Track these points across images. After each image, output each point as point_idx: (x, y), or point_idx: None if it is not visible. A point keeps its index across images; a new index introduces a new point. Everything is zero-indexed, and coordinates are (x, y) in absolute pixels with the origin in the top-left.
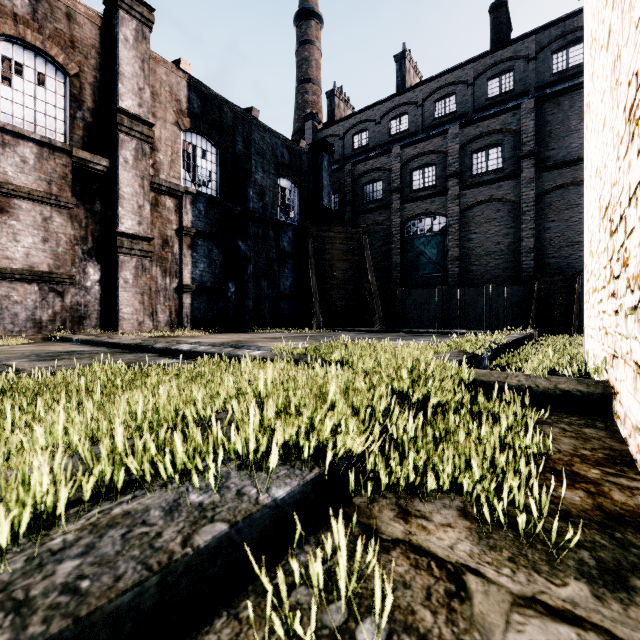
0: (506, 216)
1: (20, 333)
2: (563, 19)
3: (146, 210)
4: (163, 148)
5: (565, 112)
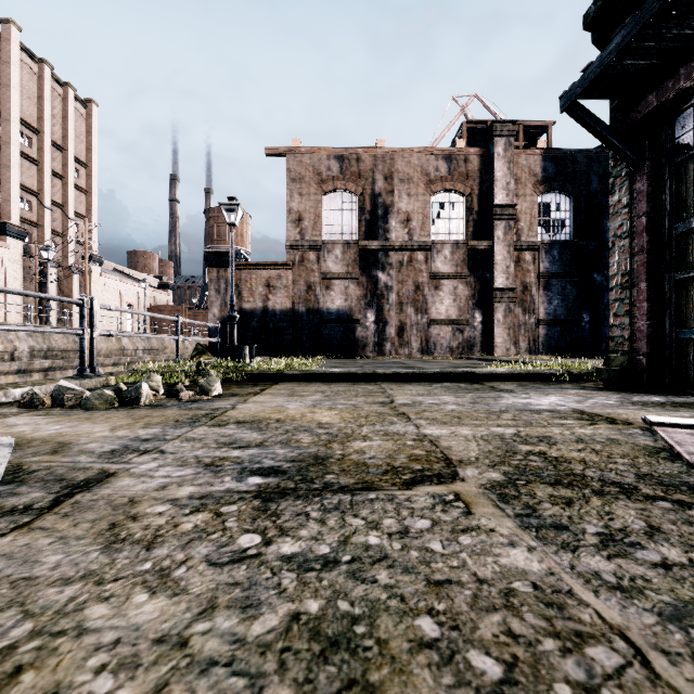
0: None
1: (443, 354)
2: None
3: (511, 268)
4: (523, 217)
5: None
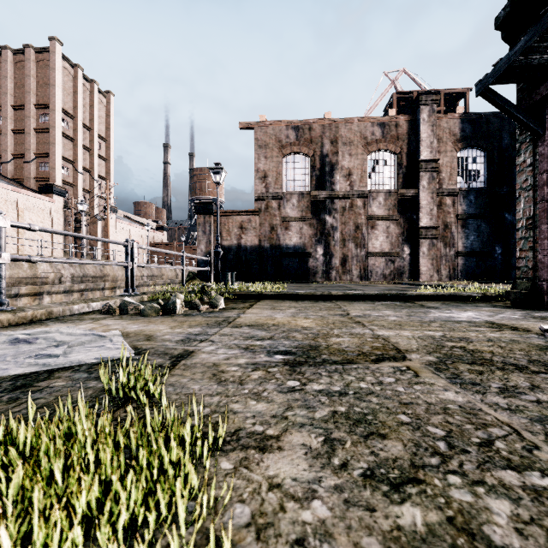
0: None
1: (378, 280)
2: None
3: (434, 211)
4: (444, 169)
5: None
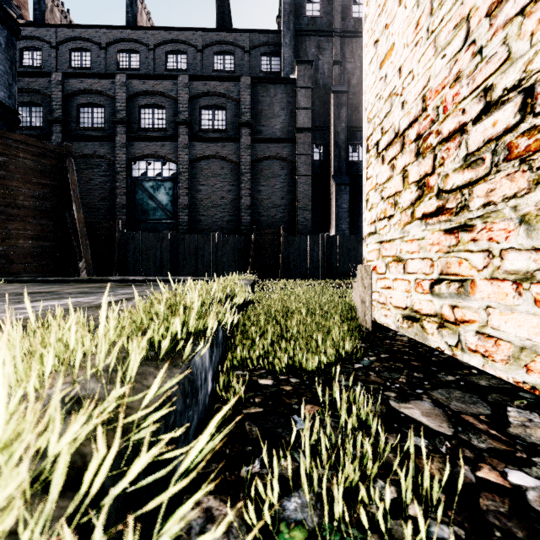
0: (229, 174)
1: None
2: (268, 31)
3: None
4: None
5: (271, 98)
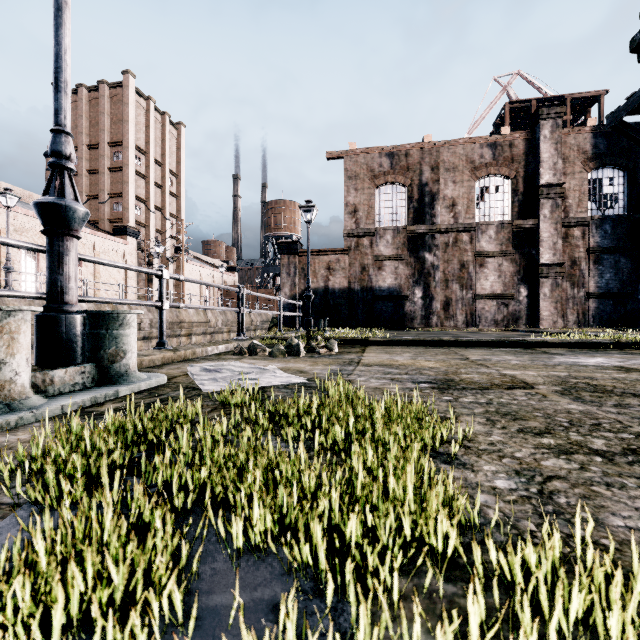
0: None
1: (488, 327)
2: None
3: (558, 244)
4: (571, 194)
5: None
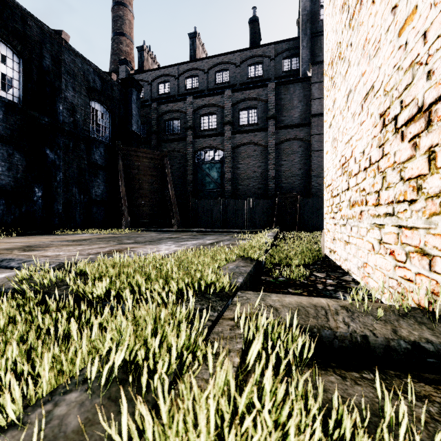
0: (259, 154)
1: None
2: (289, 40)
3: None
4: None
5: (291, 95)
